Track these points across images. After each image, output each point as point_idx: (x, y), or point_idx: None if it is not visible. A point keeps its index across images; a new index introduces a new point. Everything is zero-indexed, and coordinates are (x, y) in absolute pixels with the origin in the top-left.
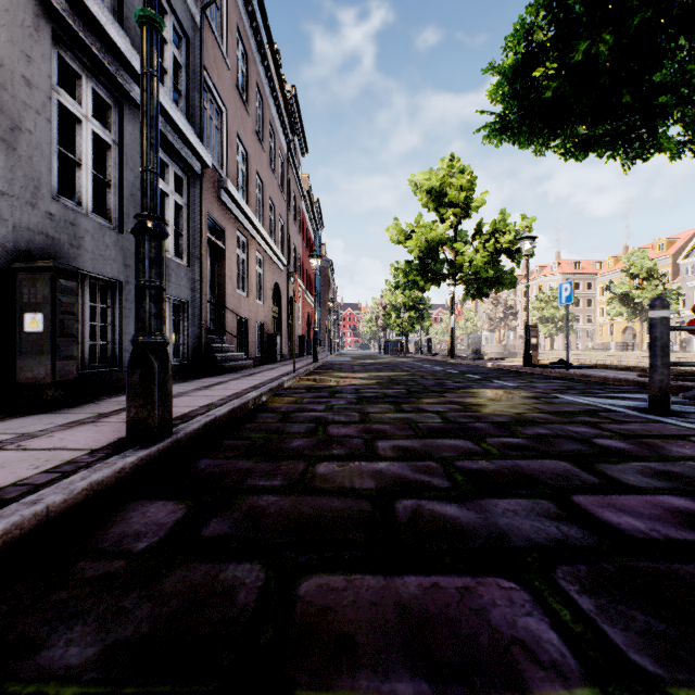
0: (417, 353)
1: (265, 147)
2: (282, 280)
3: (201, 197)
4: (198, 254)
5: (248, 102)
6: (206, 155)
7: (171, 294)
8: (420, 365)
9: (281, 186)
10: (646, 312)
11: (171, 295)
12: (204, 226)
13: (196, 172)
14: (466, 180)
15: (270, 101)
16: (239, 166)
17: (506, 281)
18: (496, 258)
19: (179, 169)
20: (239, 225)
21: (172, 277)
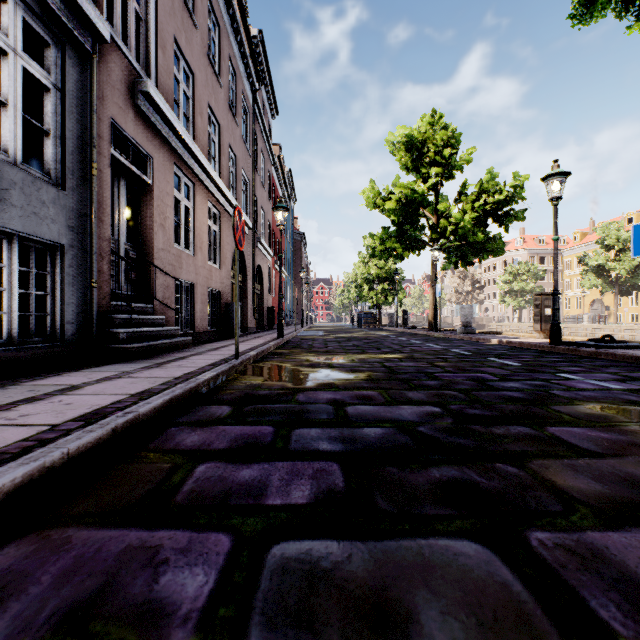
0: (391, 326)
1: (222, 82)
2: (247, 245)
3: (91, 84)
4: (88, 175)
5: (194, 11)
6: (97, 16)
7: (7, 225)
8: (407, 341)
9: (246, 140)
10: (622, 284)
11: (8, 228)
12: (104, 137)
13: (79, 41)
14: (449, 138)
15: (230, 32)
16: (180, 86)
17: (493, 247)
18: (483, 222)
19: (40, 23)
20: (178, 160)
21: (10, 195)
